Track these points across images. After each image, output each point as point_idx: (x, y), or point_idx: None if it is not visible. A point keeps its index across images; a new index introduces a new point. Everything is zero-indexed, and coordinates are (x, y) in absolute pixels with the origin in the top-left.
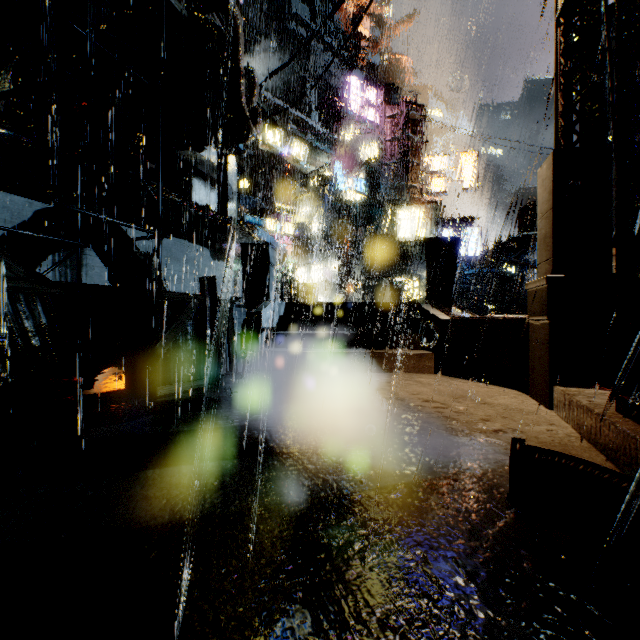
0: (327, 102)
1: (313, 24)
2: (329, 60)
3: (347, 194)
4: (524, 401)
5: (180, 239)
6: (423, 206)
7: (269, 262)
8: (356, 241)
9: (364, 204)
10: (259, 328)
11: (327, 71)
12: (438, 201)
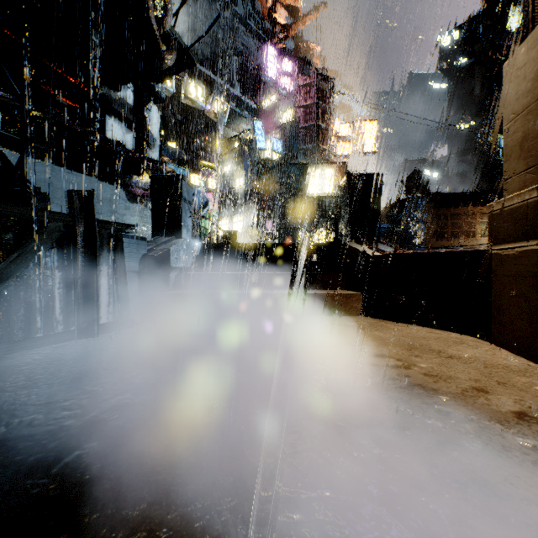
0: (247, 75)
1: (235, 7)
2: (249, 40)
3: (265, 153)
4: (495, 352)
5: (90, 177)
6: (332, 166)
7: (181, 196)
8: (273, 195)
9: (280, 162)
10: (166, 267)
11: (247, 50)
12: (345, 161)
